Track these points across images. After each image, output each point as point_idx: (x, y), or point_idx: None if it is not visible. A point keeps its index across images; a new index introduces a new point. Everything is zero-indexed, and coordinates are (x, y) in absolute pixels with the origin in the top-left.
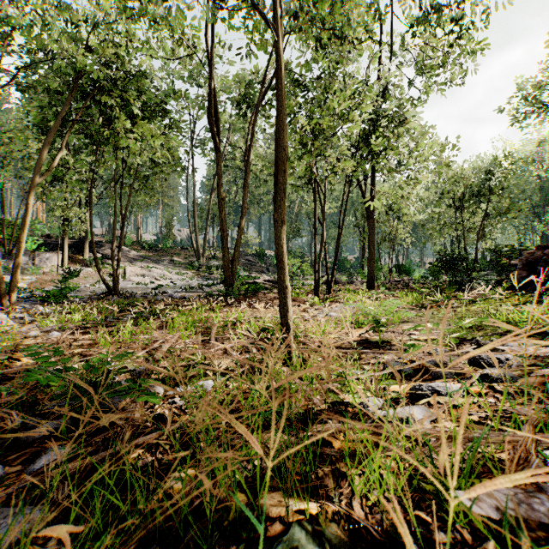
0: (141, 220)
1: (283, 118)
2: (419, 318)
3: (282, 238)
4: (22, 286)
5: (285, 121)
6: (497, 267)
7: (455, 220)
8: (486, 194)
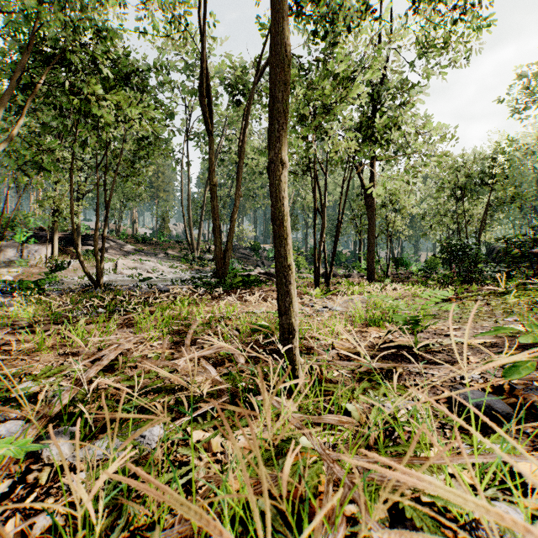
0: (136, 214)
1: (284, 2)
2: (446, 313)
3: (283, 190)
4: (8, 278)
5: (286, 7)
6: (507, 258)
7: (456, 211)
8: (490, 183)
